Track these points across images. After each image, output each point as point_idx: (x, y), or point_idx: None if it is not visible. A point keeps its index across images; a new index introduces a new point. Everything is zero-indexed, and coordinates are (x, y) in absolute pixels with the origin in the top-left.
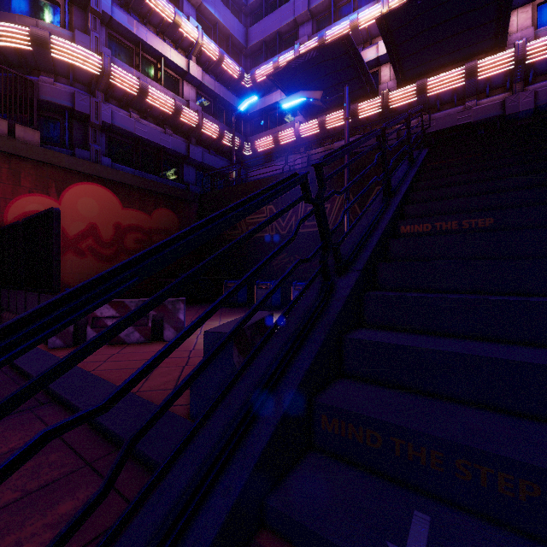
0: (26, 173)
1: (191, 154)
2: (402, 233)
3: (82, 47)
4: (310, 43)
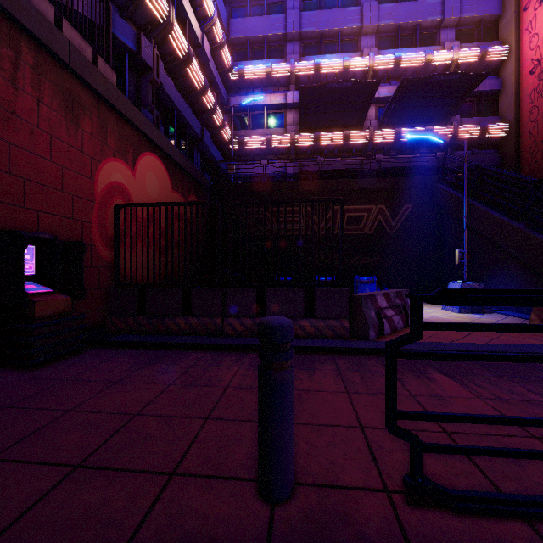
0: (111, 129)
1: (205, 138)
2: None
3: None
4: (306, 63)
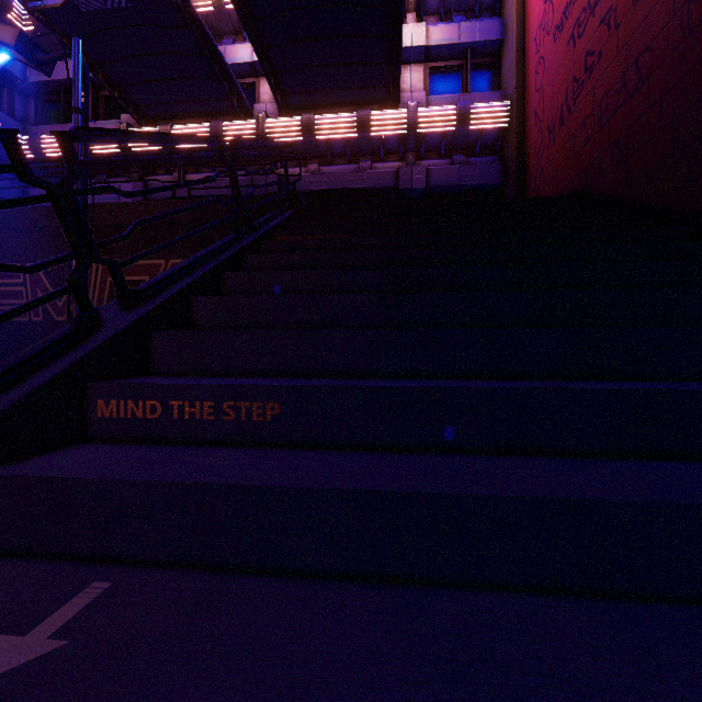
0: None
1: None
2: (101, 418)
3: None
4: None
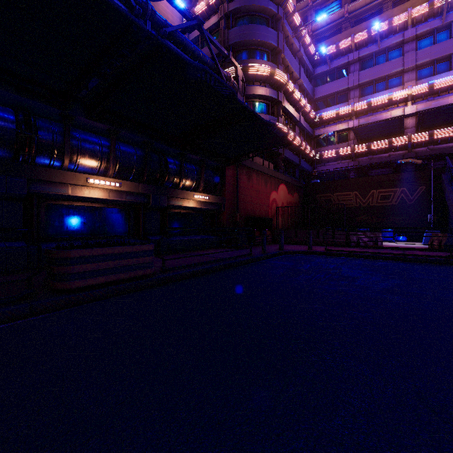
0: (272, 183)
1: (301, 163)
2: None
3: (282, 125)
4: (361, 103)
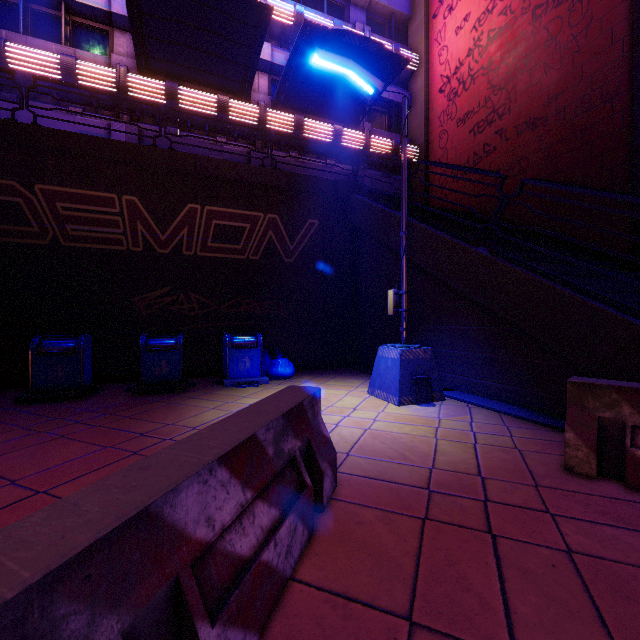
0: None
1: None
2: None
3: None
4: None
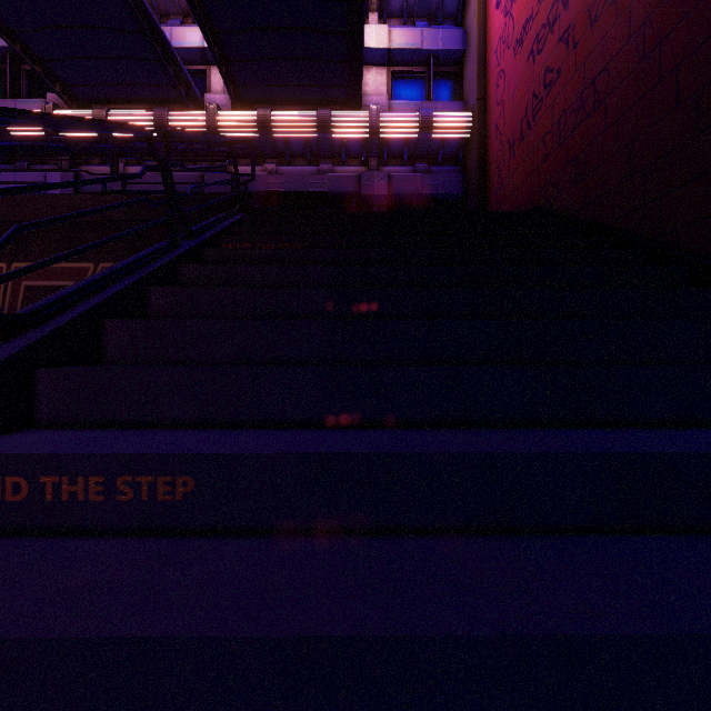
0: None
1: None
2: None
3: None
4: None
